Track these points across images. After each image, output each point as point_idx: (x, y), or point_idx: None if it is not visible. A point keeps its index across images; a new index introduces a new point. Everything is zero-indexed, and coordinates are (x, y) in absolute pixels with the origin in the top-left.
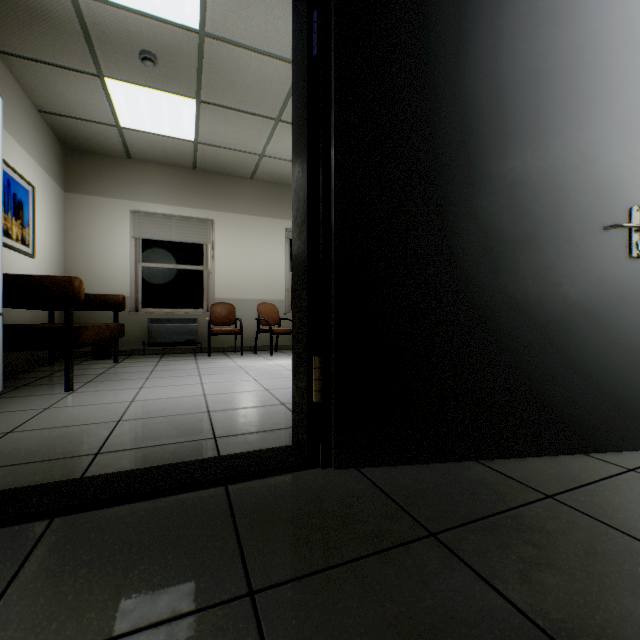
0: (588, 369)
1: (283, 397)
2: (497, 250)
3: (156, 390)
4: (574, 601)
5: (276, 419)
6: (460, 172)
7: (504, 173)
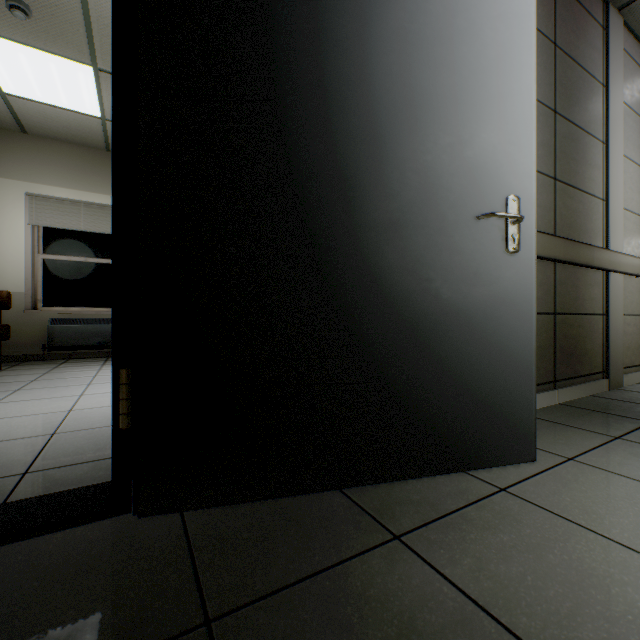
0: (462, 376)
1: None
2: (358, 238)
3: (12, 406)
4: None
5: None
6: (312, 141)
7: (366, 147)
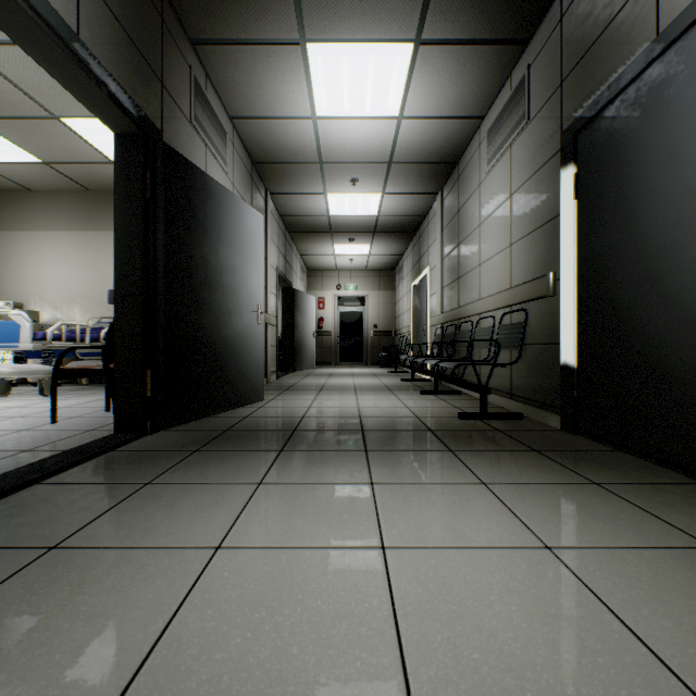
0: (248, 370)
1: (5, 428)
2: (223, 317)
3: None
4: (269, 426)
5: (51, 435)
6: (211, 279)
7: (225, 282)
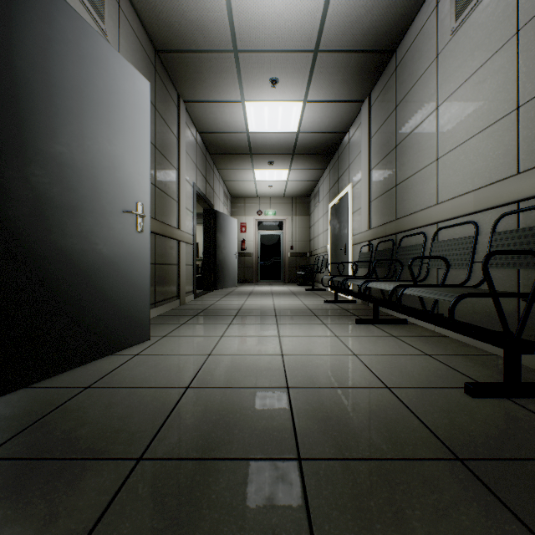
0: (115, 299)
1: None
2: (49, 213)
3: None
4: (97, 433)
5: None
6: (12, 138)
7: (55, 154)
